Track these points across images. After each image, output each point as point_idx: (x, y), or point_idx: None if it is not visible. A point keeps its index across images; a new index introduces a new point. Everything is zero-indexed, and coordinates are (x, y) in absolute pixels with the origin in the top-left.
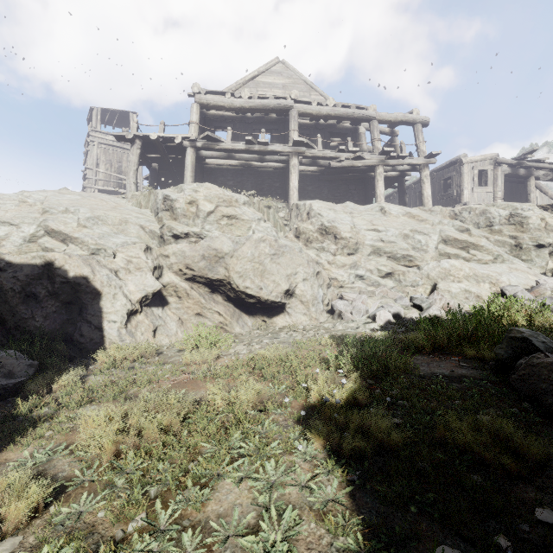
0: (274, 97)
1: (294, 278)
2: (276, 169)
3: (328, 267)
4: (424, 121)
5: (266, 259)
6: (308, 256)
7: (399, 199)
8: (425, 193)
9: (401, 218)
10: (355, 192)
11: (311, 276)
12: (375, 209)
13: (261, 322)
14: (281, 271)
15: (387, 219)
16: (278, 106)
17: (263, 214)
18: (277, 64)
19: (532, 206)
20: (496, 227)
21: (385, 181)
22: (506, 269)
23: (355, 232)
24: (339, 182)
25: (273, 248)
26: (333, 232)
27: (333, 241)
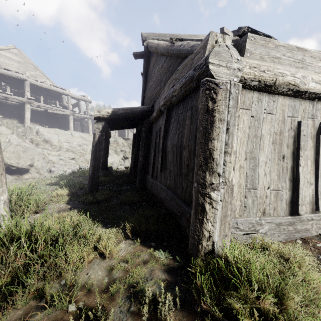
0: (15, 71)
1: (33, 160)
2: (14, 104)
3: (48, 155)
4: (90, 101)
5: (20, 152)
6: (40, 151)
7: (81, 128)
8: (90, 128)
9: (79, 138)
10: (60, 122)
11: (41, 159)
12: (69, 133)
13: (17, 177)
14: (28, 157)
15: (73, 138)
16: (18, 77)
17: (10, 129)
18: (14, 49)
19: (121, 138)
20: (111, 144)
21: (75, 119)
22: (111, 157)
23: (60, 143)
24: (52, 117)
25: (24, 148)
26: (50, 142)
27: (50, 146)
